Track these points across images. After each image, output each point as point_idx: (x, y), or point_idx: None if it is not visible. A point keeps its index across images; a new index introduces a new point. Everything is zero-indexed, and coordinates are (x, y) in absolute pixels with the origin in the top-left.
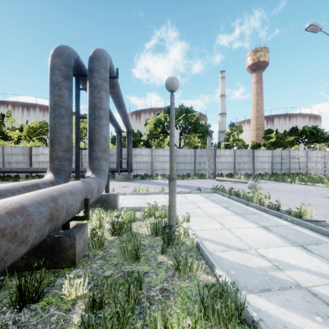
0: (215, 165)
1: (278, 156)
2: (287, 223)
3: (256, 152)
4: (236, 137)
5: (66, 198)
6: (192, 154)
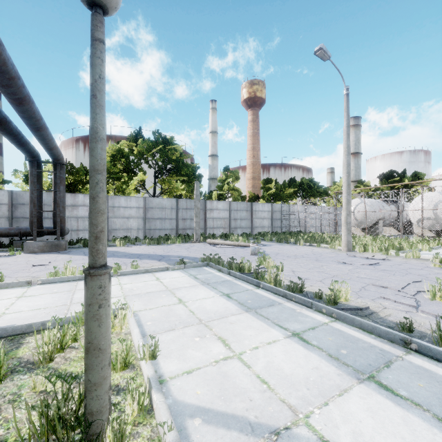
0: (206, 223)
1: (278, 210)
2: (324, 319)
3: (255, 205)
4: (232, 186)
5: None
6: (173, 207)
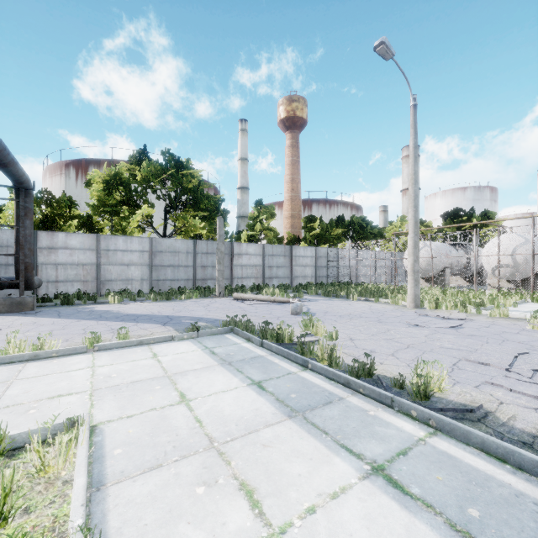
0: (232, 271)
1: (324, 256)
2: (417, 431)
3: (296, 250)
4: (266, 224)
5: None
6: (189, 251)
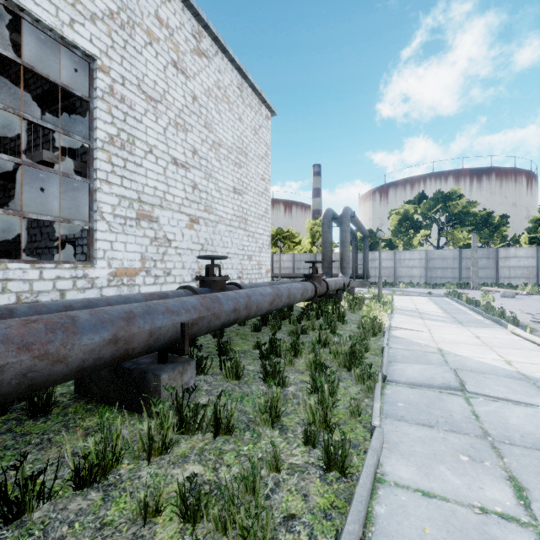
0: (497, 272)
1: None
2: (461, 307)
3: None
4: None
5: (340, 281)
6: (455, 257)
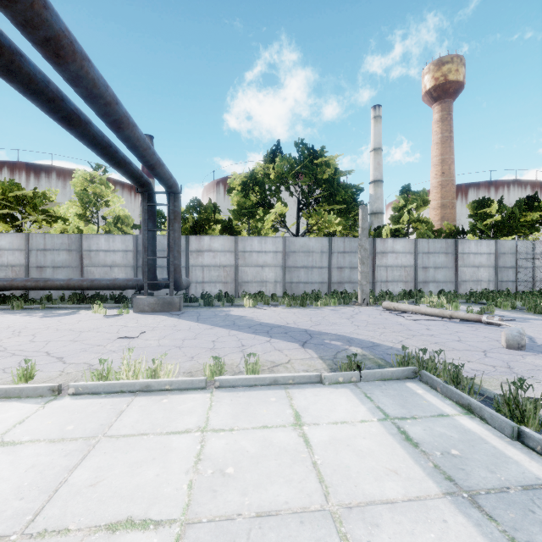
0: (374, 273)
1: (509, 252)
2: None
3: (463, 244)
4: (414, 215)
5: None
6: (324, 250)
